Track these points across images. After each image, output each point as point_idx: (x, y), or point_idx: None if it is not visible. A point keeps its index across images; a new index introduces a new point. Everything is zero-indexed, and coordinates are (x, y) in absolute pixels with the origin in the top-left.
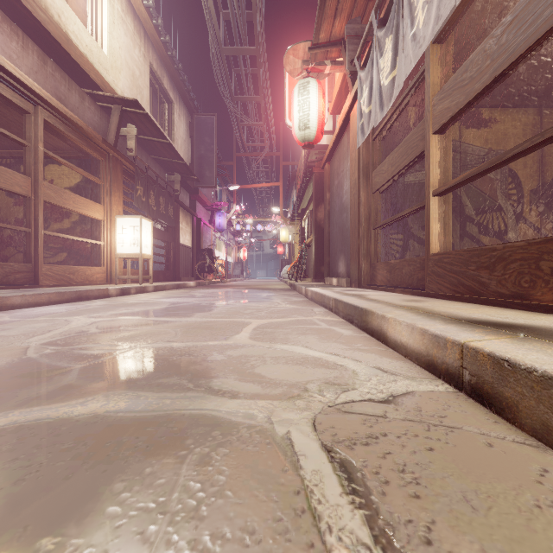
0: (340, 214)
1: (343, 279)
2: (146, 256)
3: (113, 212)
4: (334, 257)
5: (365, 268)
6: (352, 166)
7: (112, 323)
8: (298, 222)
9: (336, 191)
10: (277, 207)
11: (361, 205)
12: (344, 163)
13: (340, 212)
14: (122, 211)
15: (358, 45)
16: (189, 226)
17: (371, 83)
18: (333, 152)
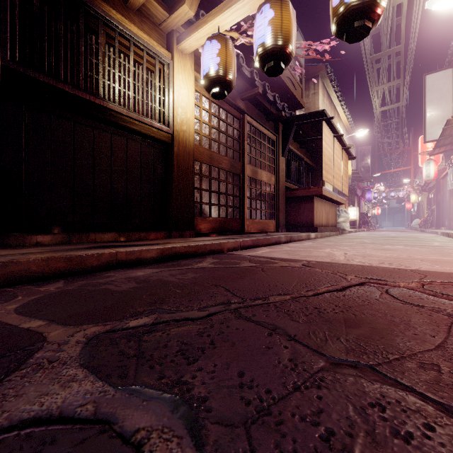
0: (445, 203)
1: (445, 227)
2: (357, 219)
3: (346, 206)
4: (444, 219)
5: (452, 224)
6: (448, 191)
7: (386, 234)
8: (426, 192)
9: (444, 193)
10: (407, 179)
11: (450, 205)
12: (447, 186)
13: (446, 203)
14: (347, 204)
15: (448, 158)
16: (356, 202)
17: (449, 177)
18: (443, 178)
